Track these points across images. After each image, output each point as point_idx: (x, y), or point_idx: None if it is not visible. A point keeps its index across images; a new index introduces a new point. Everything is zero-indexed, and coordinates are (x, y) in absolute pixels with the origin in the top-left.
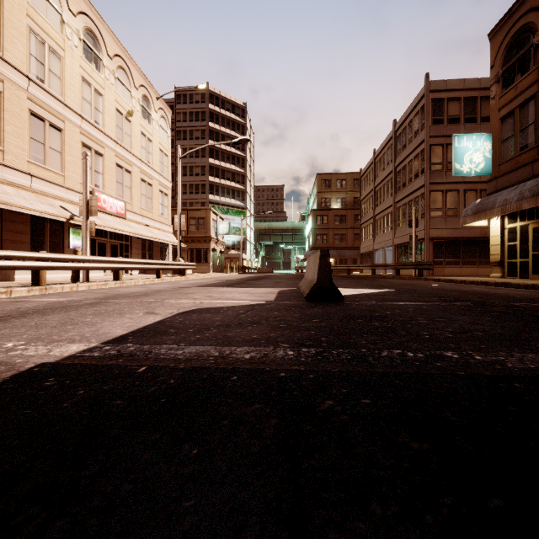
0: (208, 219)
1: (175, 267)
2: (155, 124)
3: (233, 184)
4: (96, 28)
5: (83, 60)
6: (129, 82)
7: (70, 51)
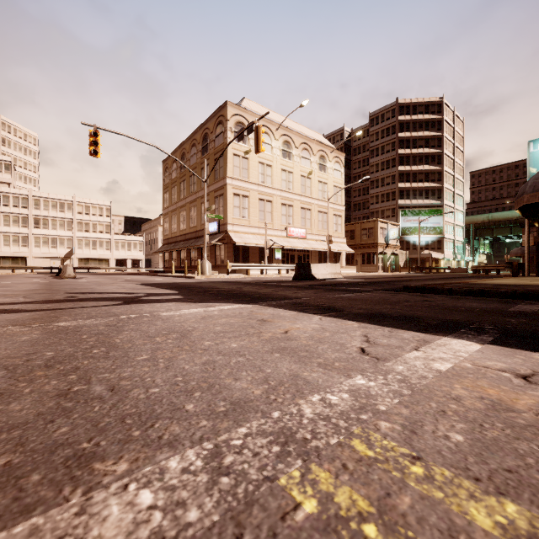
0: (375, 228)
1: None
2: (330, 170)
3: (426, 184)
4: (289, 137)
5: (282, 160)
6: (309, 154)
7: (275, 160)
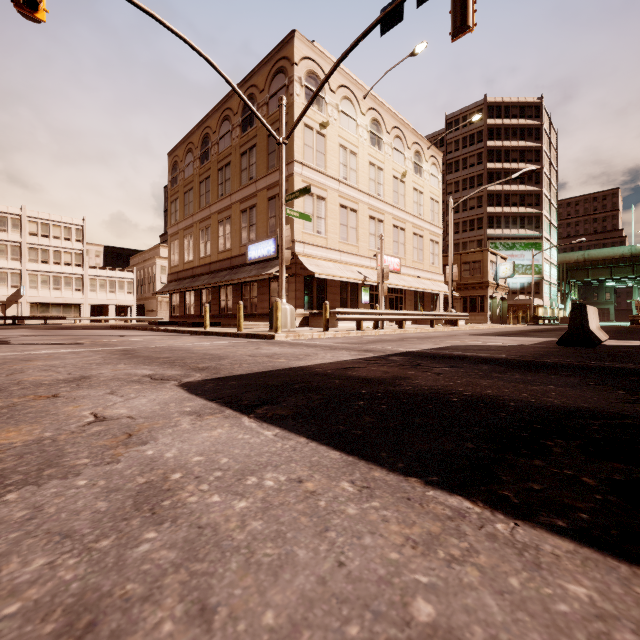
0: (484, 262)
1: (447, 318)
2: (426, 174)
3: (522, 209)
4: (378, 114)
5: (370, 147)
6: (403, 146)
7: (361, 146)
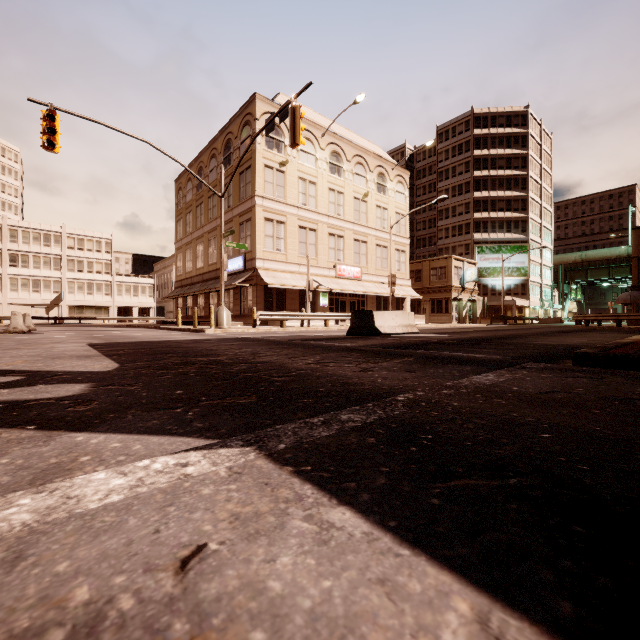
0: (448, 268)
1: None
2: (390, 192)
3: (508, 214)
4: (338, 147)
5: (329, 176)
6: (365, 170)
7: (321, 176)
